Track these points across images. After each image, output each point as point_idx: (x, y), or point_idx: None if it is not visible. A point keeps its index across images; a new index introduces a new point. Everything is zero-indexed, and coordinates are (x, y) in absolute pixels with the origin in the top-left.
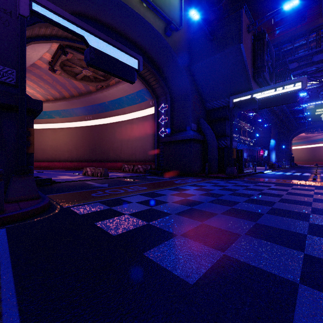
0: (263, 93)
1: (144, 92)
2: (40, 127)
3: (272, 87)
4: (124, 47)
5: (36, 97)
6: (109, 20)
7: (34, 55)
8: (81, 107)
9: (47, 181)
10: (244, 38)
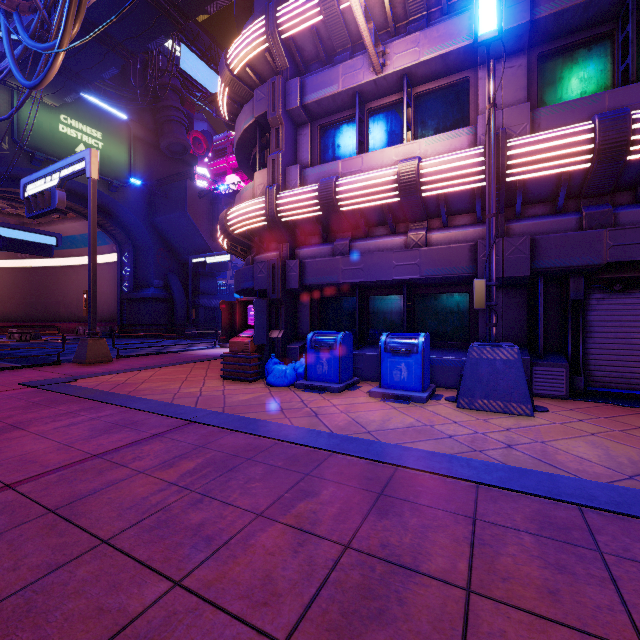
0: (211, 258)
1: (103, 234)
2: None
3: (216, 255)
4: (39, 230)
5: None
6: None
7: None
8: None
9: None
10: (191, 205)
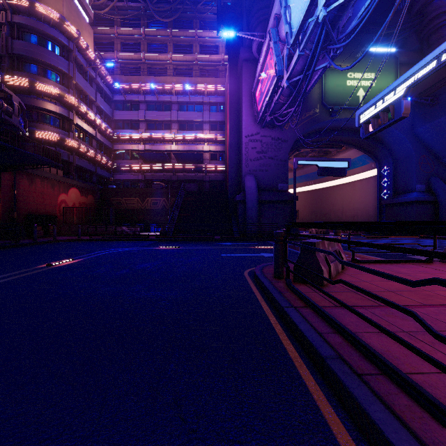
0: None
1: (364, 156)
2: None
3: None
4: (338, 159)
5: None
6: (329, 127)
7: None
8: (304, 175)
9: None
10: None
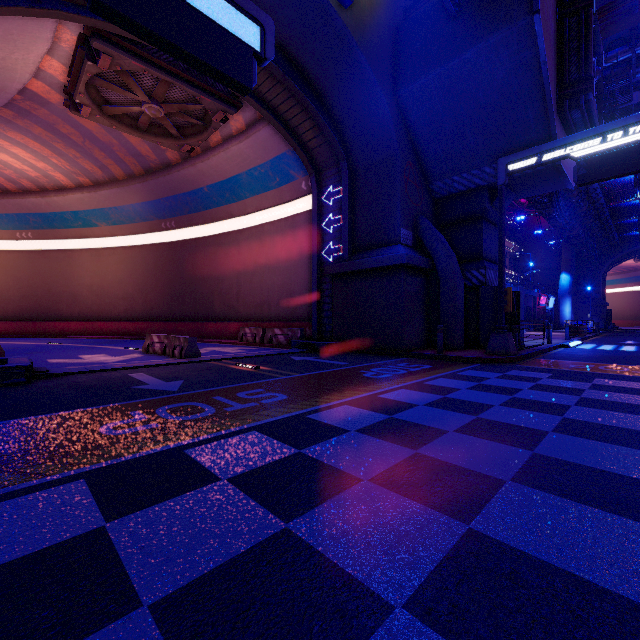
0: (592, 142)
1: (287, 159)
2: (68, 247)
3: (619, 125)
4: None
5: (53, 180)
6: None
7: (17, 60)
8: (151, 201)
9: (17, 373)
10: (542, 0)
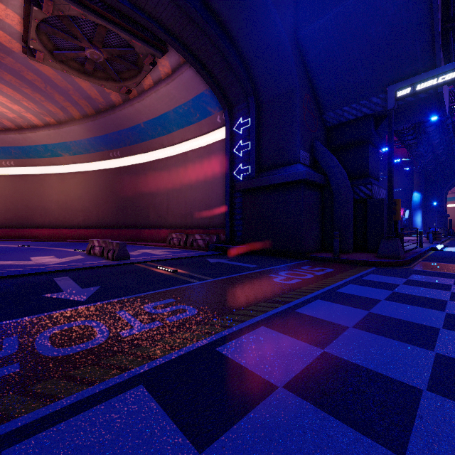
0: None
1: (205, 98)
2: (41, 172)
3: None
4: None
5: (27, 120)
6: None
7: None
8: (102, 136)
9: None
10: None
